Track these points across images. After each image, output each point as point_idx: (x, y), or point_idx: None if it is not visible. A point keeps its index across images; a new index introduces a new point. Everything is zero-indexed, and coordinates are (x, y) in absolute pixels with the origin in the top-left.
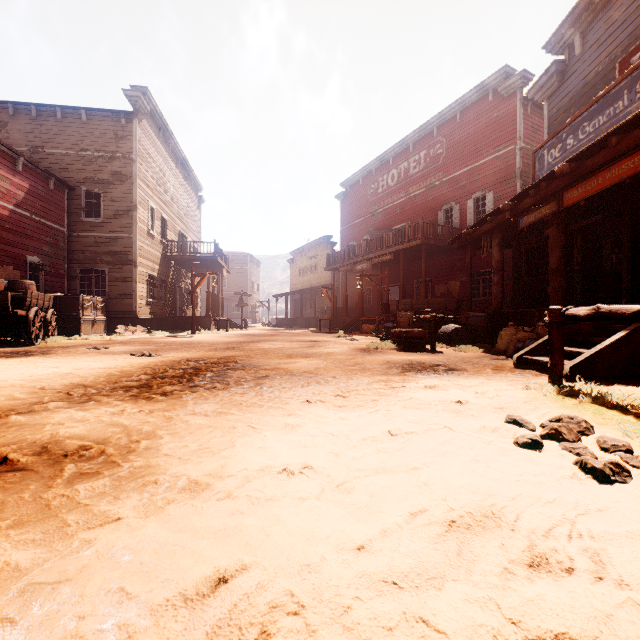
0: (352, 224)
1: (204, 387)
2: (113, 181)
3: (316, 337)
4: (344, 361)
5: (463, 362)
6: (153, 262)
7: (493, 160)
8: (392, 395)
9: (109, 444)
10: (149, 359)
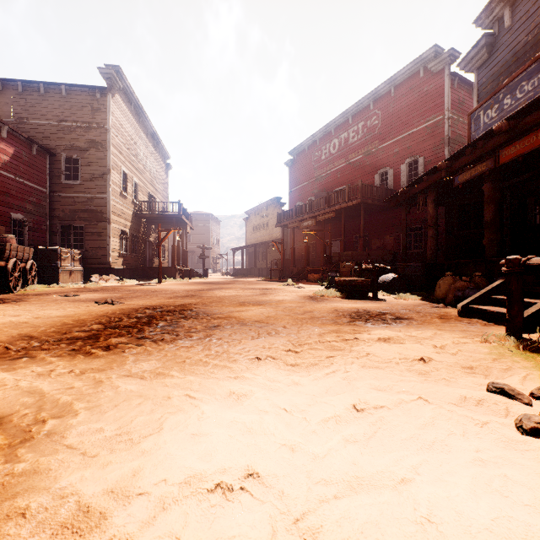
0: (299, 187)
1: (152, 339)
2: (89, 148)
3: (267, 285)
4: (294, 309)
5: (407, 310)
6: (125, 219)
7: (423, 129)
8: (346, 349)
9: (7, 425)
10: (110, 307)
